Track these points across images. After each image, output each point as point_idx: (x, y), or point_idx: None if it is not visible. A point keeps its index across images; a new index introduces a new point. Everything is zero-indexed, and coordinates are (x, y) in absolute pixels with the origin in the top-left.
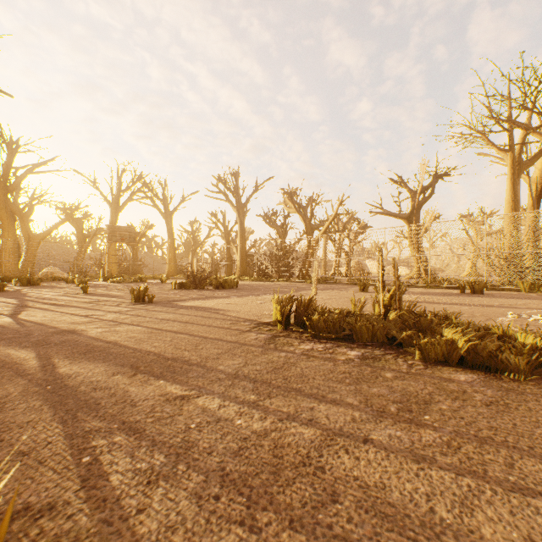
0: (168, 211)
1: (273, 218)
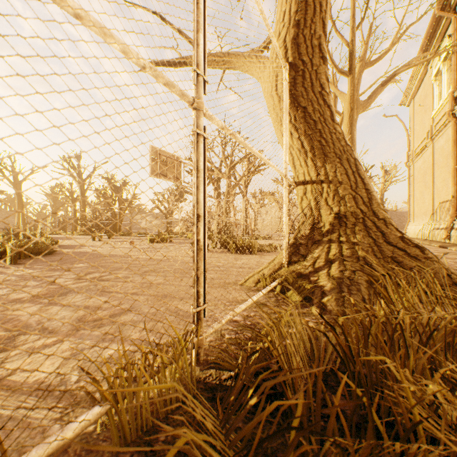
0: (18, 180)
1: (103, 192)
